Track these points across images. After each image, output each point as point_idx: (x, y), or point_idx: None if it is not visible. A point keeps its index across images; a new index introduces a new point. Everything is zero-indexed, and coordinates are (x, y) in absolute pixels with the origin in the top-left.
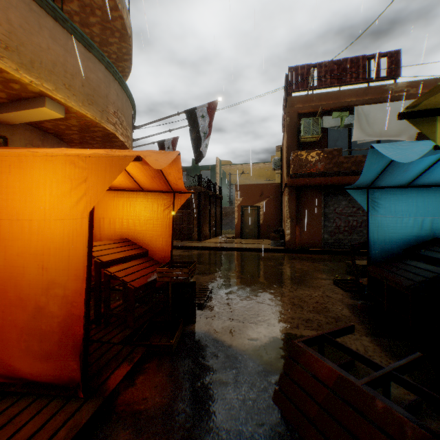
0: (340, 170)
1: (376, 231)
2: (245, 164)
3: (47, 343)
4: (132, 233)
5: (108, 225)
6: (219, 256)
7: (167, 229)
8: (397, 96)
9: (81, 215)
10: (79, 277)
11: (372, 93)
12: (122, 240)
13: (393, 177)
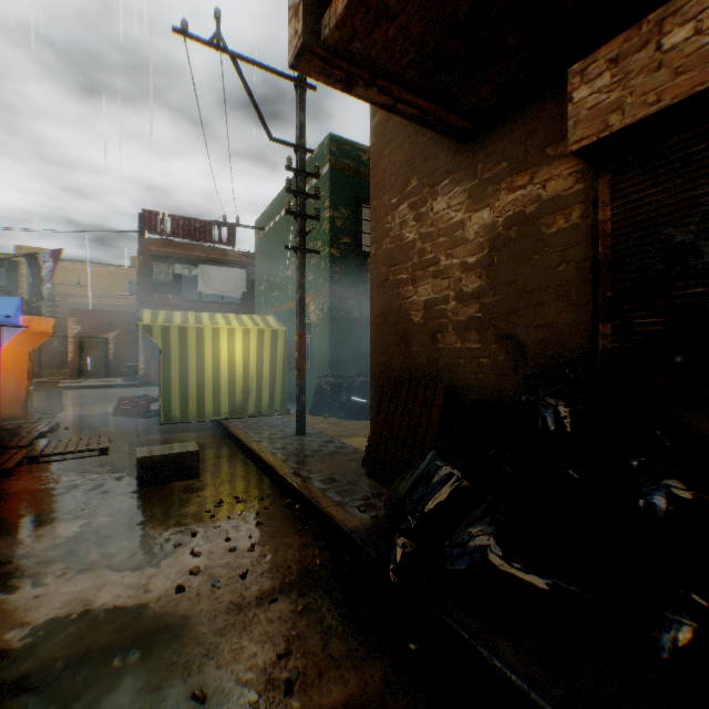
0: None
1: None
2: (81, 263)
3: (8, 402)
4: None
5: None
6: None
7: None
8: (234, 260)
9: (28, 353)
10: (26, 376)
11: (217, 253)
12: None
13: None
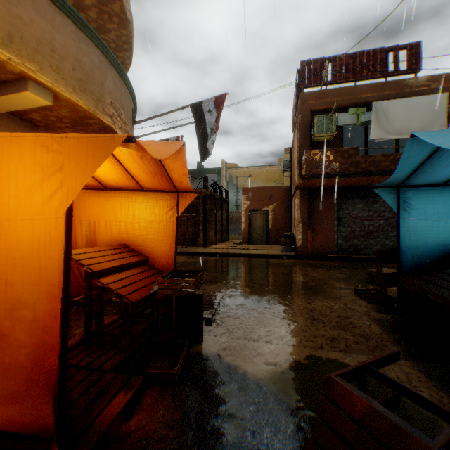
0: (357, 170)
1: (408, 235)
2: (251, 167)
3: (12, 380)
4: (131, 238)
5: (104, 229)
6: (226, 263)
7: (170, 233)
8: (417, 91)
9: (56, 214)
10: (53, 294)
11: (391, 89)
12: (119, 246)
13: (431, 173)
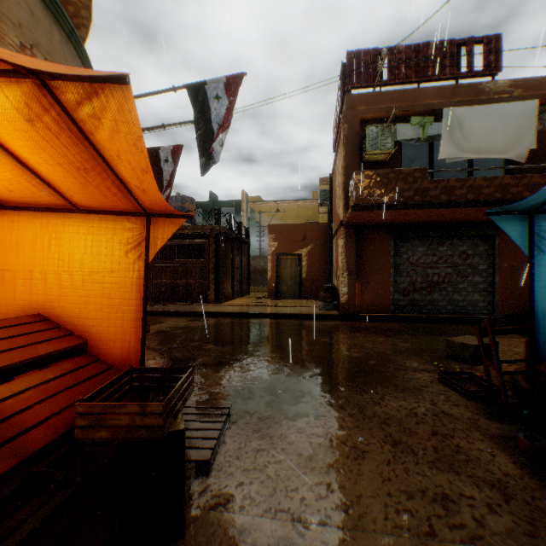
0: (425, 199)
1: None
2: (279, 201)
3: None
4: (55, 302)
5: (2, 284)
6: (246, 328)
7: (133, 293)
8: (497, 99)
9: None
10: None
11: (464, 94)
12: (23, 319)
13: None
